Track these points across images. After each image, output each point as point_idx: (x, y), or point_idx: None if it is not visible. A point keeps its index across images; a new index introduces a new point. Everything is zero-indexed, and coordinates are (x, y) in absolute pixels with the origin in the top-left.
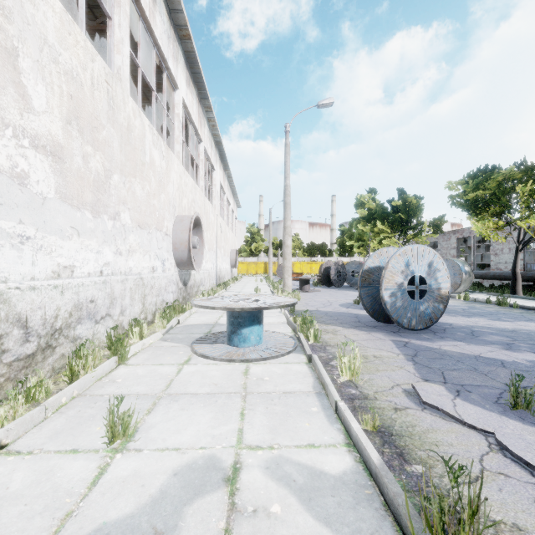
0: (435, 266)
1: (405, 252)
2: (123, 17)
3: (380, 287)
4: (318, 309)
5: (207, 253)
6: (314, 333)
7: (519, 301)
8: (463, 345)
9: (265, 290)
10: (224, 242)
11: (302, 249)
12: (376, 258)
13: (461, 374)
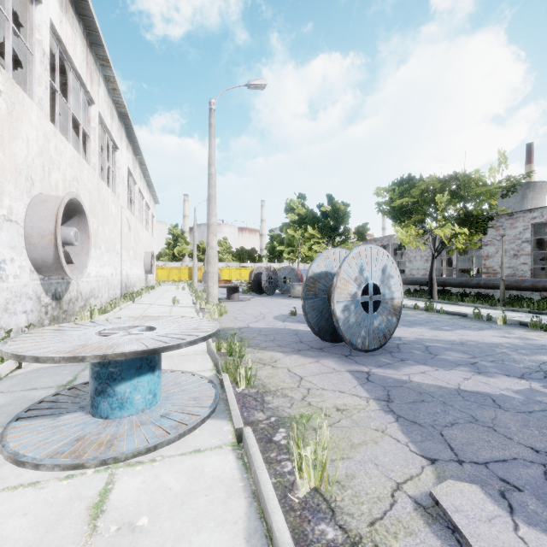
0: (389, 271)
1: (359, 254)
2: None
3: (332, 299)
4: (249, 325)
5: (104, 255)
6: (246, 373)
7: (438, 305)
8: (432, 371)
9: (186, 300)
10: (134, 243)
11: (231, 254)
12: (322, 262)
13: (468, 435)
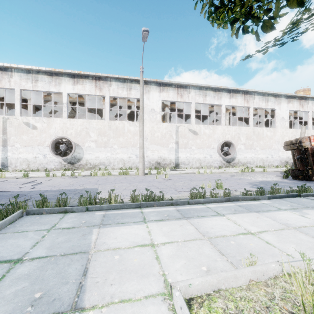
0: None
1: None
2: (310, 119)
3: None
4: None
5: None
6: None
7: None
8: None
9: None
10: None
11: None
12: None
13: None
